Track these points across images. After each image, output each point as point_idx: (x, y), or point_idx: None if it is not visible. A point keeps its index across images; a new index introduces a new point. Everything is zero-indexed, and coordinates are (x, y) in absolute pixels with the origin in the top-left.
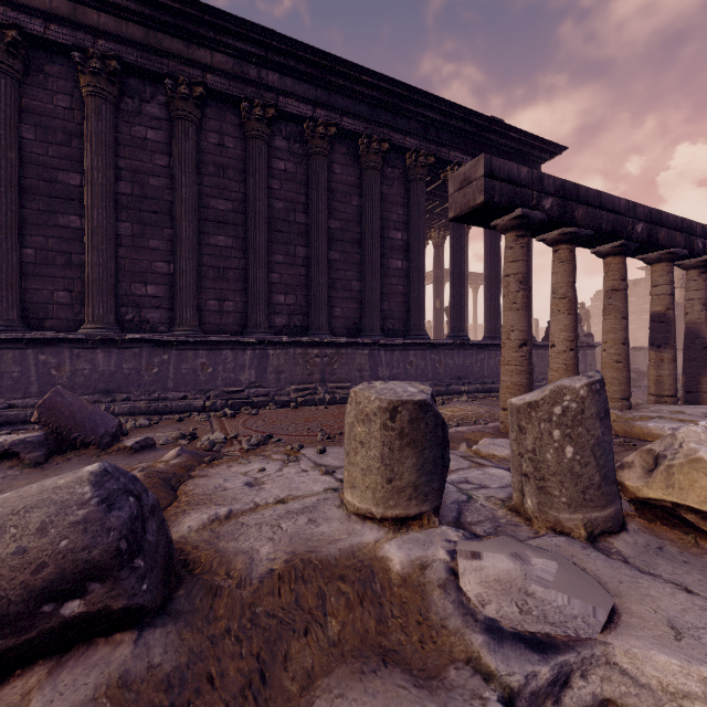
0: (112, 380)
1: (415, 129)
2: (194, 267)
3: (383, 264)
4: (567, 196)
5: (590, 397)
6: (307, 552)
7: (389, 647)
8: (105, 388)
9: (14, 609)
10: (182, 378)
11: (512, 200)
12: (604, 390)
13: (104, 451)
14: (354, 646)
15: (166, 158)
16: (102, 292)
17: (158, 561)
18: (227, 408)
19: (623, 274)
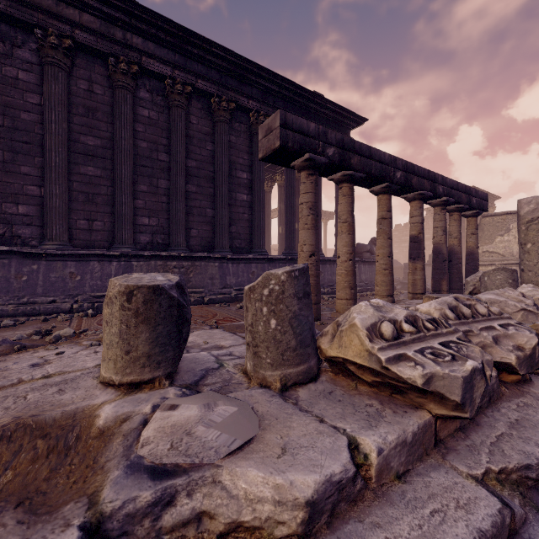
0: None
1: (257, 95)
2: (64, 192)
3: (232, 197)
4: (345, 147)
5: (289, 281)
6: (29, 417)
7: (39, 491)
8: None
9: None
10: (51, 285)
11: (302, 147)
12: (304, 276)
13: None
14: (7, 494)
15: (37, 97)
16: None
17: None
18: (90, 309)
19: (389, 207)
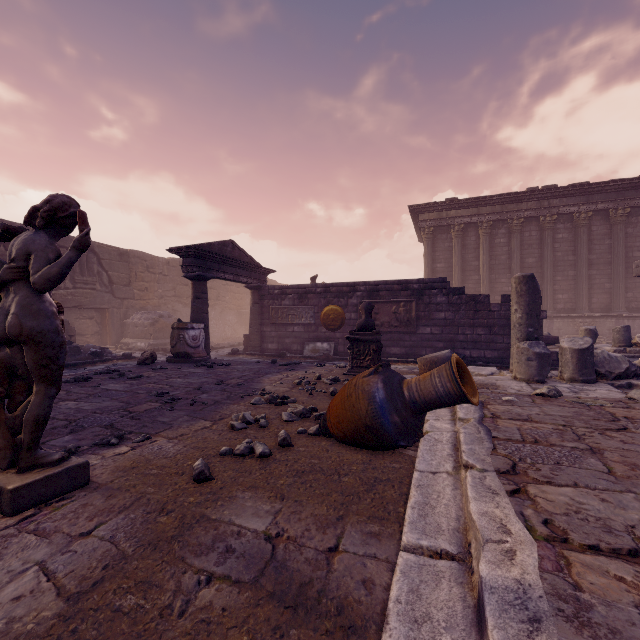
0: None
1: None
2: None
3: (628, 272)
4: None
5: (621, 328)
6: None
7: None
8: None
9: None
10: None
11: None
12: (626, 327)
13: None
14: None
15: (507, 247)
16: None
17: None
18: None
19: None
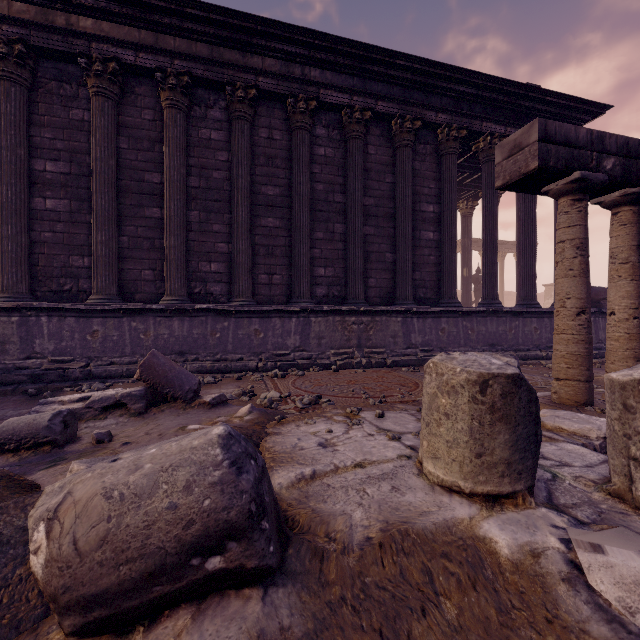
0: (184, 343)
1: (447, 105)
2: (249, 246)
3: (415, 236)
4: (631, 154)
5: None
6: (401, 523)
7: None
8: (179, 350)
9: (170, 560)
10: (239, 342)
11: (568, 163)
12: None
13: (188, 405)
14: (481, 638)
15: (225, 154)
16: (177, 270)
17: (273, 521)
18: (276, 369)
19: None
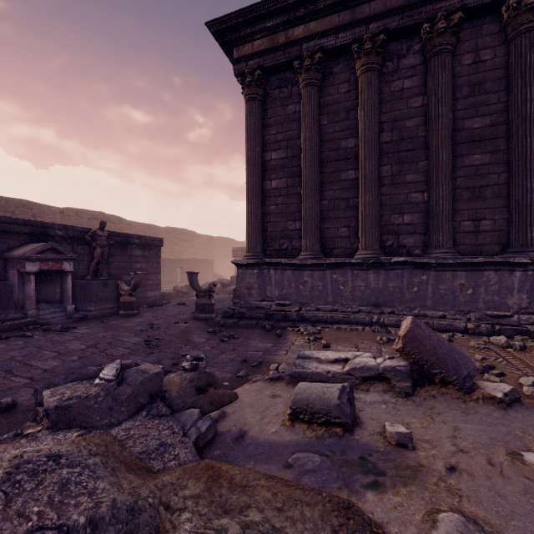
0: (380, 296)
1: None
2: (450, 191)
3: None
4: None
5: None
6: None
7: None
8: (375, 302)
9: None
10: (440, 297)
11: None
12: None
13: (466, 395)
14: None
15: (419, 99)
16: (371, 225)
17: None
18: (501, 335)
19: None
